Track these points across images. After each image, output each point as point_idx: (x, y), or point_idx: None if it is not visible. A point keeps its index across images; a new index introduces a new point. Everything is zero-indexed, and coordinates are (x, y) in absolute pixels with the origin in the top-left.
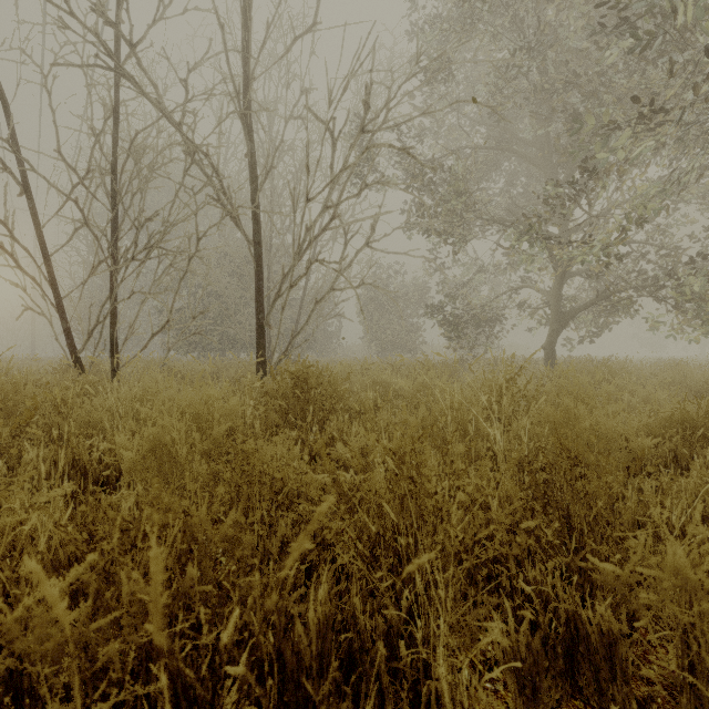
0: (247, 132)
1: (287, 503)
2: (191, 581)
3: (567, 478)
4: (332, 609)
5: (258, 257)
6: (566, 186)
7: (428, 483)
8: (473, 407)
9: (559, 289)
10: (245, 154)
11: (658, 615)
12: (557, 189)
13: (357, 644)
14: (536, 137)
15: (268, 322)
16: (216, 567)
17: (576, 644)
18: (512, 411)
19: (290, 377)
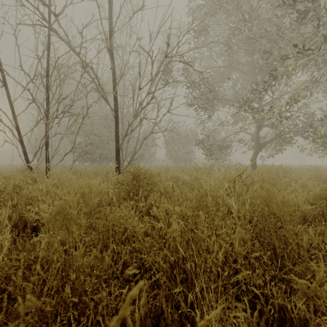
0: (111, 57)
1: (127, 241)
2: (67, 294)
3: (274, 228)
4: (149, 306)
5: (116, 117)
6: (261, 85)
7: (202, 233)
8: (221, 189)
9: (258, 133)
10: (110, 68)
11: (324, 302)
12: (258, 85)
13: (163, 325)
14: (247, 62)
15: (121, 148)
16: (91, 273)
17: (284, 322)
18: (239, 191)
19: (131, 174)
